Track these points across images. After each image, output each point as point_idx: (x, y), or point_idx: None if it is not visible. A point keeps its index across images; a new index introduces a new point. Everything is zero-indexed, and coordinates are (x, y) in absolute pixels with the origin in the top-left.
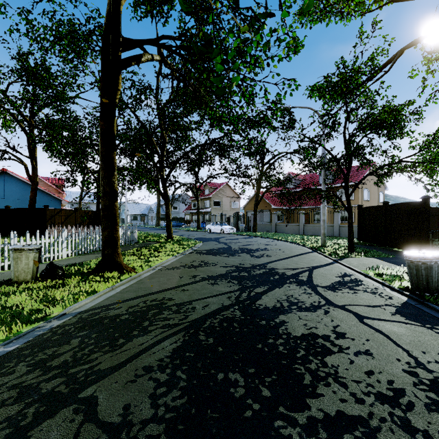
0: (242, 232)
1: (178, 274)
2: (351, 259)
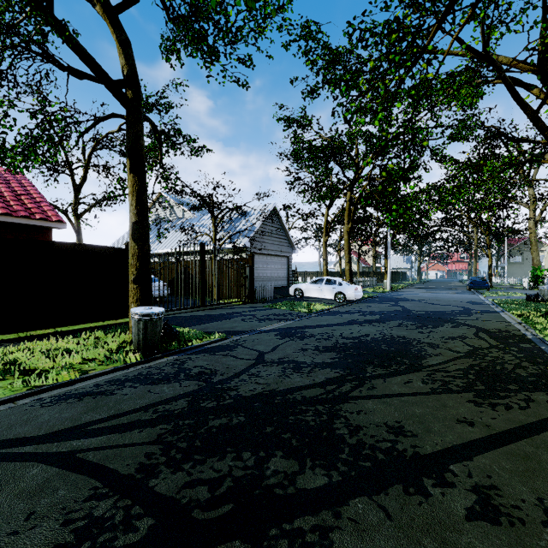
0: None
1: None
2: None
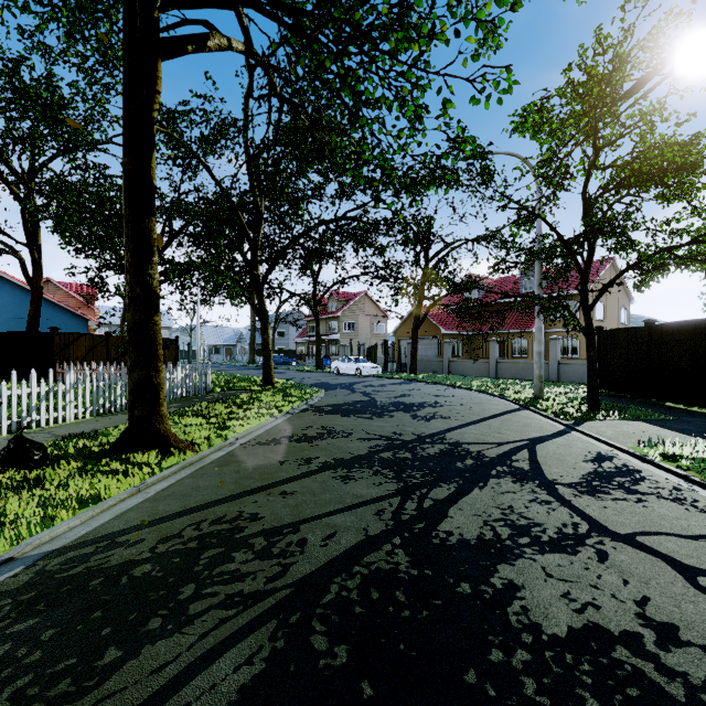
0: (392, 373)
1: (276, 454)
2: (598, 424)
